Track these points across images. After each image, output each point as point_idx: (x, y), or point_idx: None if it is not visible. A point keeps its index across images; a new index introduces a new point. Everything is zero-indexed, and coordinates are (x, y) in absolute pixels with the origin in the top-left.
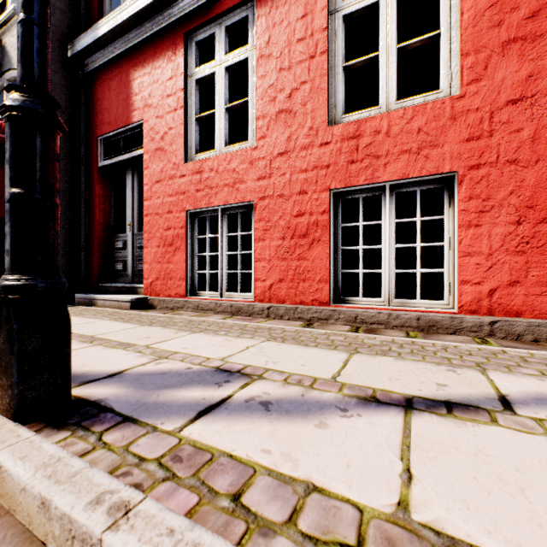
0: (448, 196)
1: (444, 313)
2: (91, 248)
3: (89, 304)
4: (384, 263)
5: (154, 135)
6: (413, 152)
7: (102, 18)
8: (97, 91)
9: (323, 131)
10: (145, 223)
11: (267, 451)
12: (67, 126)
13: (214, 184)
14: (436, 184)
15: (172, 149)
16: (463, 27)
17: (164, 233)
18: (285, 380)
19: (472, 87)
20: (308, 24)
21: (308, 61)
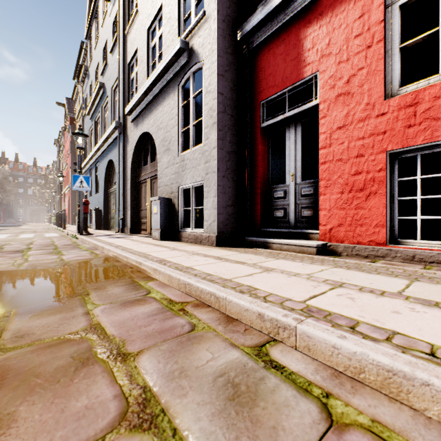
0: None
1: None
2: (254, 198)
3: (262, 247)
4: None
5: (334, 82)
6: None
7: None
8: (260, 62)
9: None
10: (322, 171)
11: None
12: (236, 97)
13: None
14: None
15: (362, 90)
16: None
17: (350, 179)
18: None
19: None
20: None
21: None
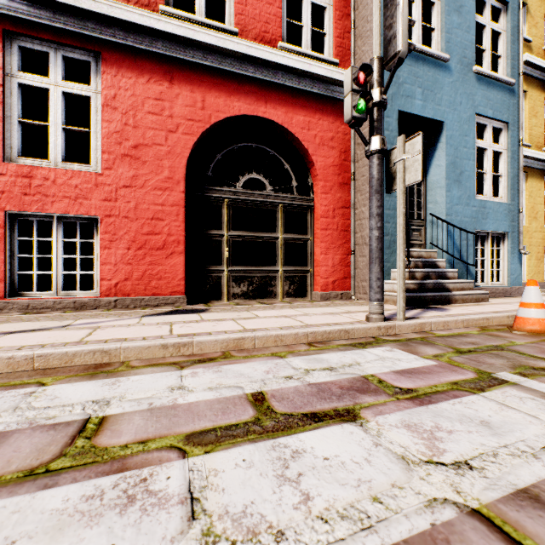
0: (97, 229)
1: (92, 297)
2: None
3: None
4: (54, 267)
5: None
6: (73, 199)
7: None
8: None
9: None
10: None
11: None
12: None
13: None
14: (90, 220)
15: None
16: (103, 136)
17: None
18: None
19: (107, 171)
20: None
21: None
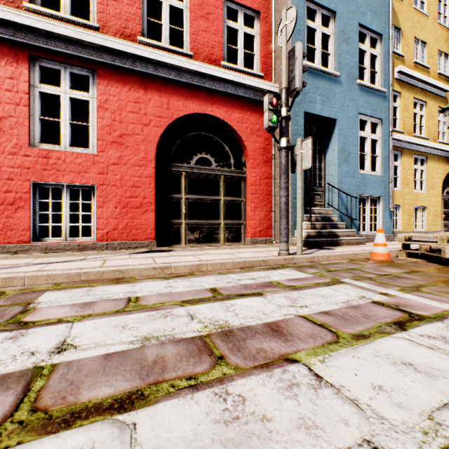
0: (93, 193)
1: (90, 242)
2: None
3: None
4: (64, 221)
5: None
6: (77, 173)
7: None
8: None
9: (26, 148)
10: None
11: (0, 272)
12: None
13: None
14: (88, 188)
15: None
16: (98, 129)
17: None
18: (3, 265)
19: (101, 153)
20: (15, 85)
21: (15, 106)
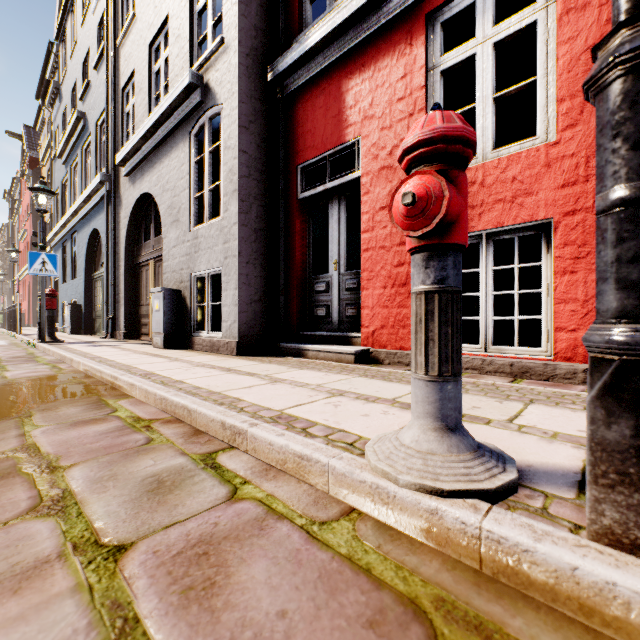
0: None
1: None
2: (290, 291)
3: (296, 355)
4: None
5: (377, 151)
6: None
7: (301, 30)
8: (298, 114)
9: None
10: (364, 259)
11: None
12: (266, 157)
13: (476, 201)
14: None
15: None
16: None
17: (393, 271)
18: None
19: None
20: None
21: None
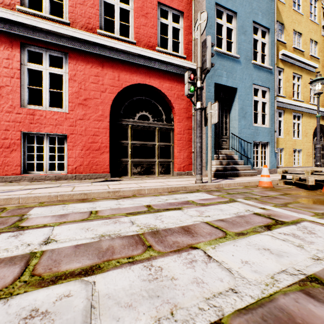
0: (66, 140)
1: (63, 174)
2: None
3: None
4: (45, 159)
5: None
6: (54, 125)
7: None
8: None
9: (18, 108)
10: None
11: (2, 194)
12: None
13: None
14: (62, 136)
15: None
16: (69, 94)
17: None
18: (3, 190)
19: (71, 112)
20: (10, 63)
21: (10, 78)
